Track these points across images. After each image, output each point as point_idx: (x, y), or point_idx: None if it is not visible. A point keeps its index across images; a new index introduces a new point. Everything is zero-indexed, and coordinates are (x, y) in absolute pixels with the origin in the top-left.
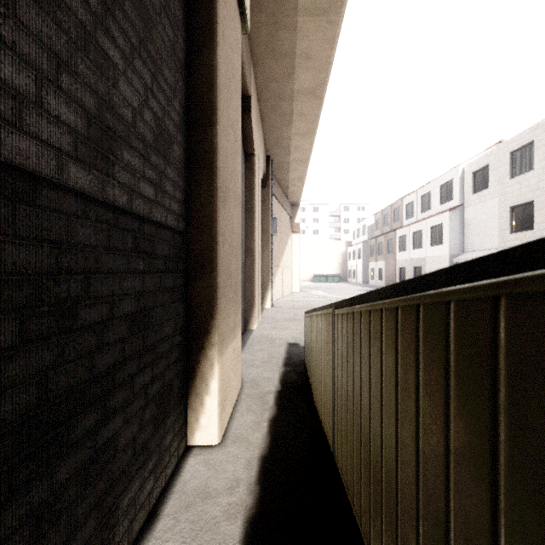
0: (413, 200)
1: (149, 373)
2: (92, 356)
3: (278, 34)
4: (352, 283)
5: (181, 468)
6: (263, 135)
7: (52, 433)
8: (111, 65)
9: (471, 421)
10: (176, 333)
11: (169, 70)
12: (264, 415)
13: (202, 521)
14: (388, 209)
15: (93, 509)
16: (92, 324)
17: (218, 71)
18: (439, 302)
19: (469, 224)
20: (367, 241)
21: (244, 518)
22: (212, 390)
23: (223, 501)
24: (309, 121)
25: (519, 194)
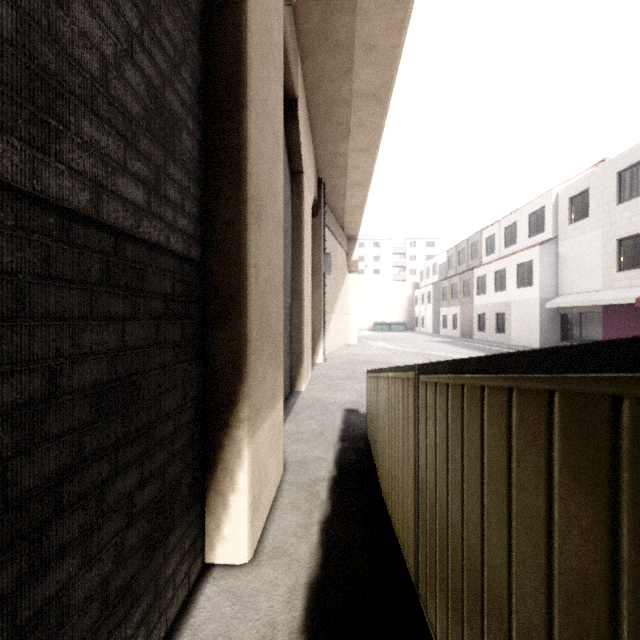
0: (495, 233)
1: (136, 473)
2: (6, 465)
3: (333, 17)
4: (421, 332)
5: (194, 602)
6: (314, 152)
7: None
8: None
9: None
10: (186, 406)
11: (174, 21)
12: (314, 515)
13: None
14: (464, 244)
15: None
16: (6, 409)
17: (248, 34)
18: None
19: (565, 261)
20: (438, 282)
21: None
22: (240, 486)
23: None
24: (370, 133)
25: (628, 223)
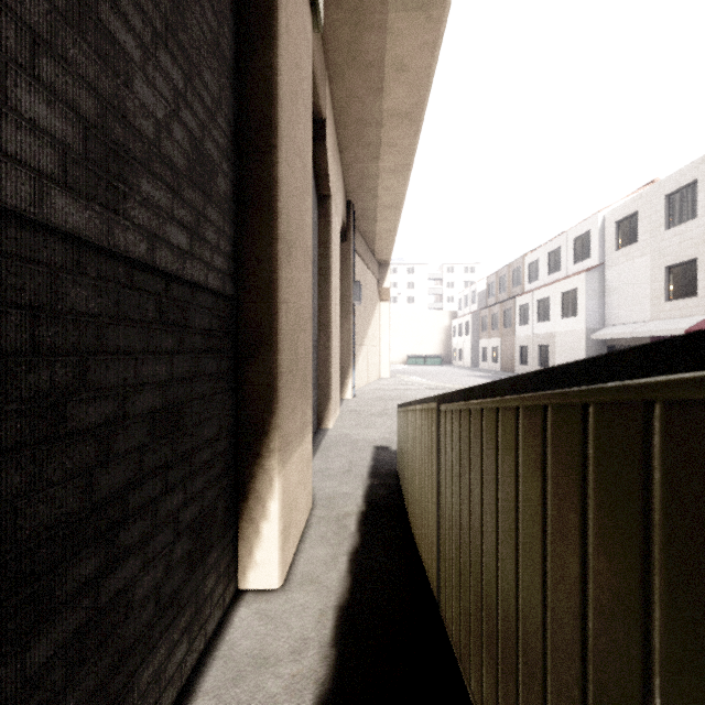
0: (538, 258)
1: (181, 493)
2: (91, 474)
3: (362, 36)
4: (459, 366)
5: (228, 622)
6: (342, 173)
7: (24, 593)
8: (122, 54)
9: (702, 614)
10: (221, 436)
11: (211, 72)
12: (343, 547)
13: (255, 701)
14: (505, 270)
15: (92, 696)
16: (91, 428)
17: (279, 77)
18: (630, 402)
19: (612, 289)
20: (478, 312)
21: (314, 696)
22: (271, 514)
23: (285, 671)
24: (403, 153)
25: (678, 250)
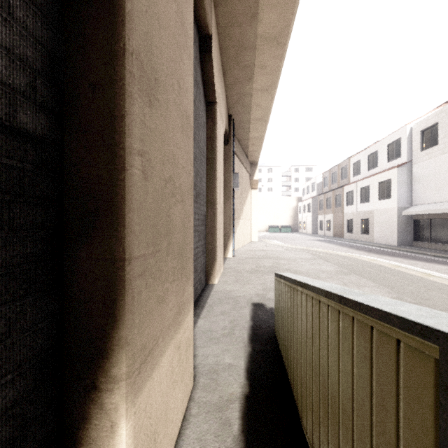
0: (360, 159)
1: None
2: None
3: None
4: (303, 233)
5: None
6: (225, 92)
7: None
8: None
9: None
10: (1, 382)
11: None
12: None
13: None
14: (336, 168)
15: None
16: None
17: None
18: None
19: (417, 179)
20: (316, 197)
21: None
22: None
23: None
24: (271, 74)
25: None
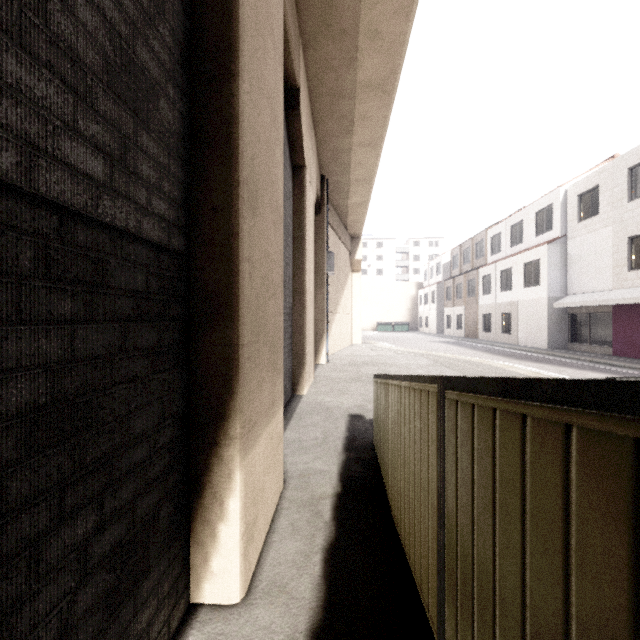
0: (500, 231)
1: (92, 515)
2: None
3: (336, 1)
4: (424, 332)
5: None
6: (316, 147)
7: None
8: None
9: None
10: (165, 424)
11: None
12: (316, 540)
13: None
14: (469, 243)
15: None
16: None
17: None
18: None
19: (574, 259)
20: (442, 282)
21: None
22: (230, 513)
23: None
24: (375, 126)
25: None
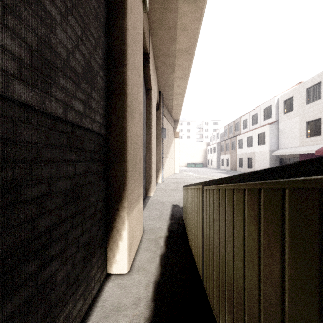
0: (247, 118)
1: (79, 229)
2: (34, 221)
3: (166, 15)
4: (210, 167)
5: (103, 289)
6: (157, 78)
7: None
8: (50, 16)
9: None
10: (99, 201)
11: (95, 28)
12: (157, 253)
13: None
14: (232, 124)
15: None
16: (34, 198)
17: (127, 31)
18: (311, 188)
19: (281, 132)
20: (219, 142)
21: None
22: (123, 237)
23: (130, 313)
24: (185, 69)
25: (312, 114)
